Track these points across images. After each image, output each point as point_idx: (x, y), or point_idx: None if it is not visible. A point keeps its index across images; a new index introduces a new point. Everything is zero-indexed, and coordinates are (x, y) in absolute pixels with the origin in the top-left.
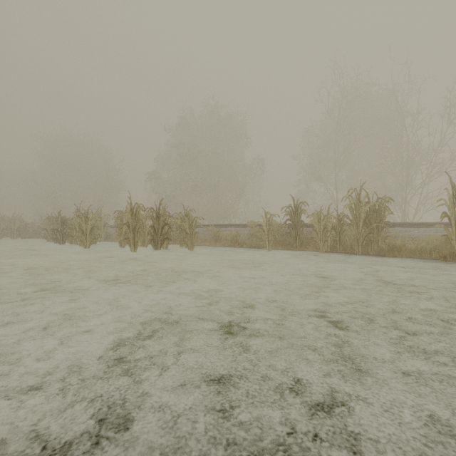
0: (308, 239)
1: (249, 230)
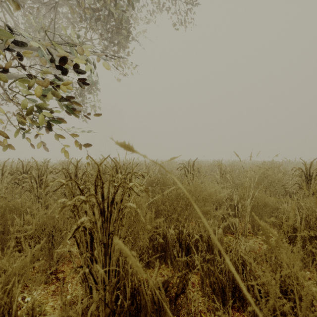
0: None
1: None
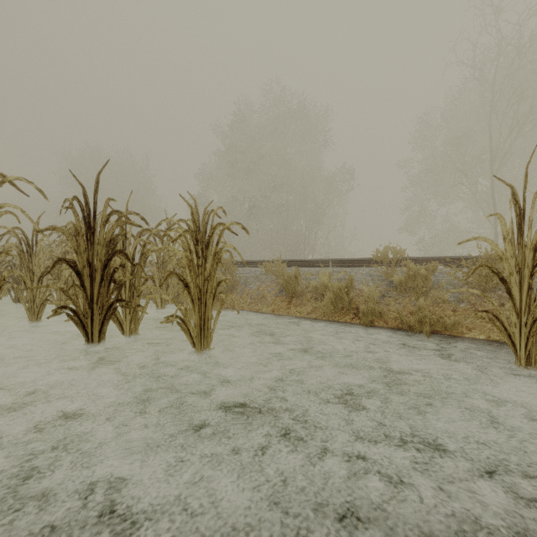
0: None
1: (367, 272)
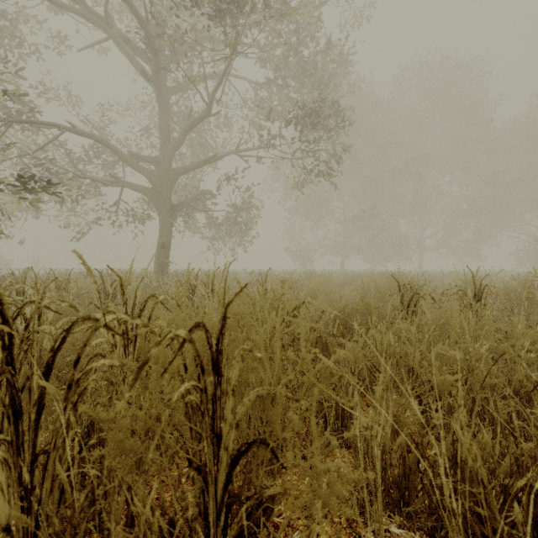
0: None
1: None
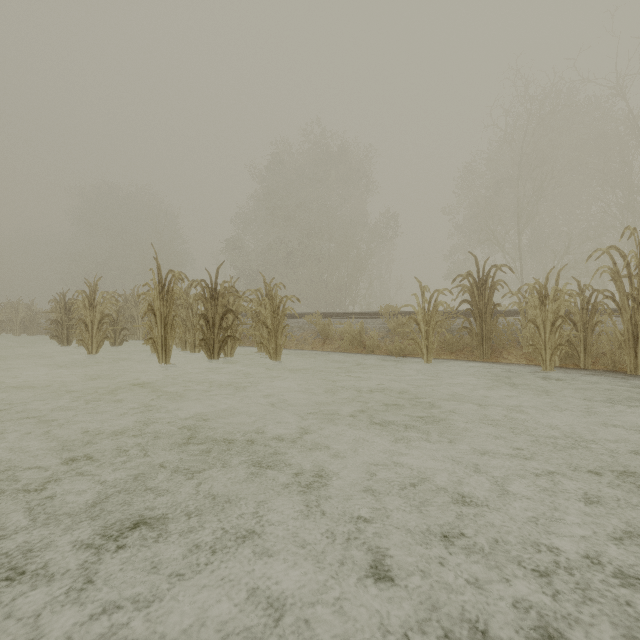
0: (504, 340)
1: (381, 322)
